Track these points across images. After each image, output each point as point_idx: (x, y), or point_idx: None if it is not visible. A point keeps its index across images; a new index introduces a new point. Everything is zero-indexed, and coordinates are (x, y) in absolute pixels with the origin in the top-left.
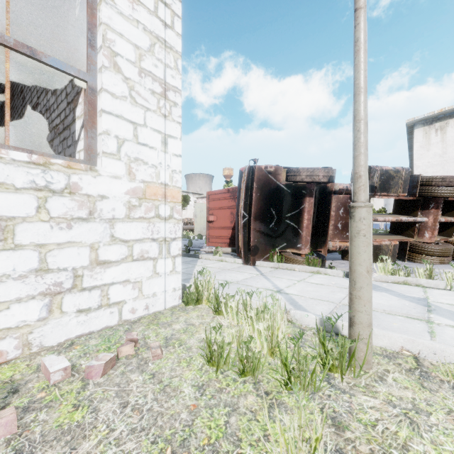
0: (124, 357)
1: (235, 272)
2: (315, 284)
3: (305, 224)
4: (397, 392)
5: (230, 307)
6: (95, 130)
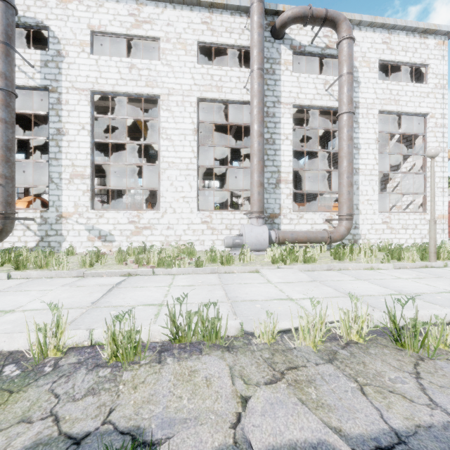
0: None
1: None
2: None
3: None
4: None
5: None
6: (426, 204)
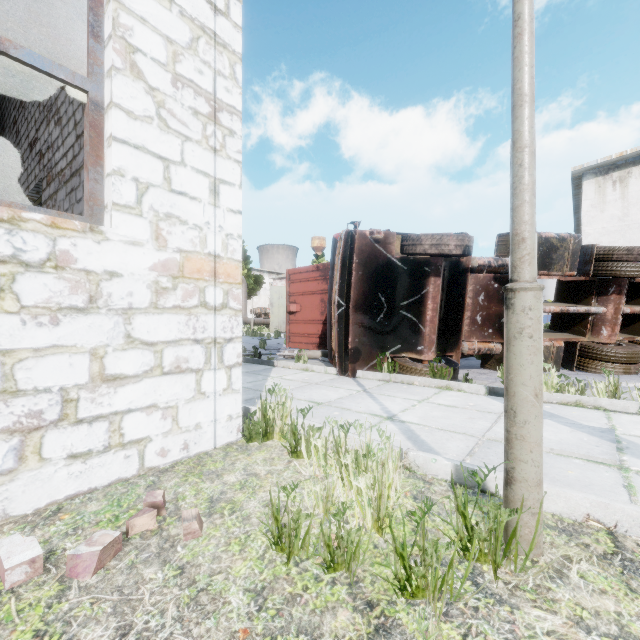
0: (138, 535)
1: (325, 388)
2: (444, 406)
3: (429, 316)
4: (590, 601)
5: (316, 446)
6: (101, 168)
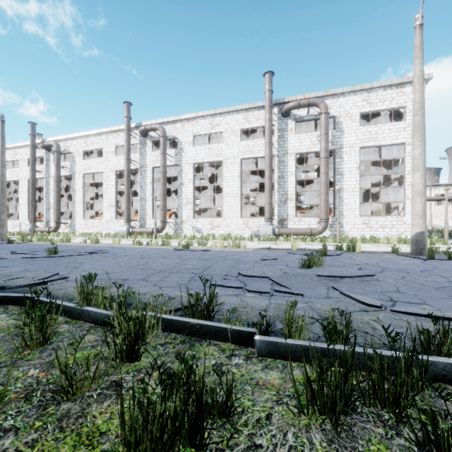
0: None
1: None
2: None
3: None
4: None
5: None
6: (405, 210)
